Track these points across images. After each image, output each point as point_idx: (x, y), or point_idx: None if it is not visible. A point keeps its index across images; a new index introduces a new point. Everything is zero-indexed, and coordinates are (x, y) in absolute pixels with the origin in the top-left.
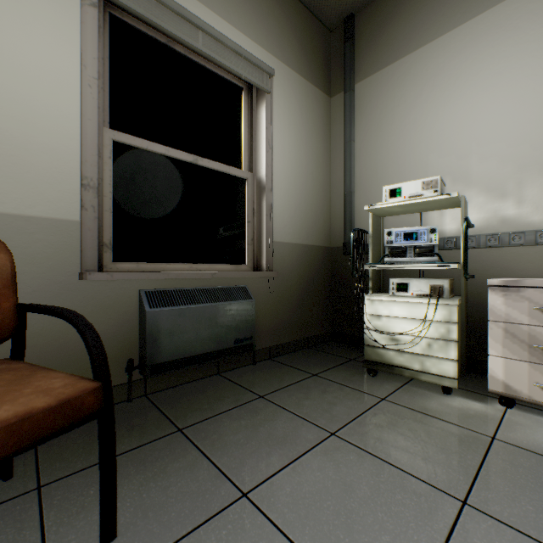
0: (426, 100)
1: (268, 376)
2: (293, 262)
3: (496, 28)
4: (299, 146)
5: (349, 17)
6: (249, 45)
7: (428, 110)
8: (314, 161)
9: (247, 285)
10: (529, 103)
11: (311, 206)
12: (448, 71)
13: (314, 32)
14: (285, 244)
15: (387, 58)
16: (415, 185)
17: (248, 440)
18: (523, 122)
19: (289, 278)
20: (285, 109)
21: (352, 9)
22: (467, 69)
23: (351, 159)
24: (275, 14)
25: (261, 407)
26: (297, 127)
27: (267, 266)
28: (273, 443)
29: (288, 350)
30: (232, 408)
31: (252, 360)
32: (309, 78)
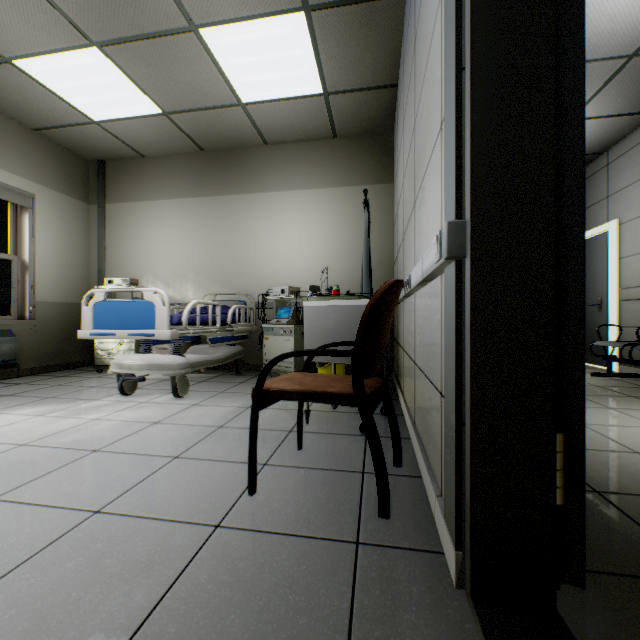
0: (142, 230)
1: (29, 379)
2: (55, 314)
3: (168, 210)
4: (61, 239)
5: (102, 161)
6: (15, 178)
7: (143, 236)
8: (74, 248)
9: (13, 329)
10: (177, 248)
11: (72, 277)
12: (151, 220)
13: (74, 163)
14: (47, 303)
15: (124, 198)
16: (120, 280)
17: (11, 390)
18: (176, 256)
19: (51, 324)
20: (47, 216)
21: (103, 159)
22: (158, 223)
23: (103, 251)
24: (38, 156)
25: (21, 385)
26: (58, 227)
27: (31, 317)
28: (25, 389)
29: (50, 371)
30: (1, 387)
31: (17, 375)
32: (69, 194)
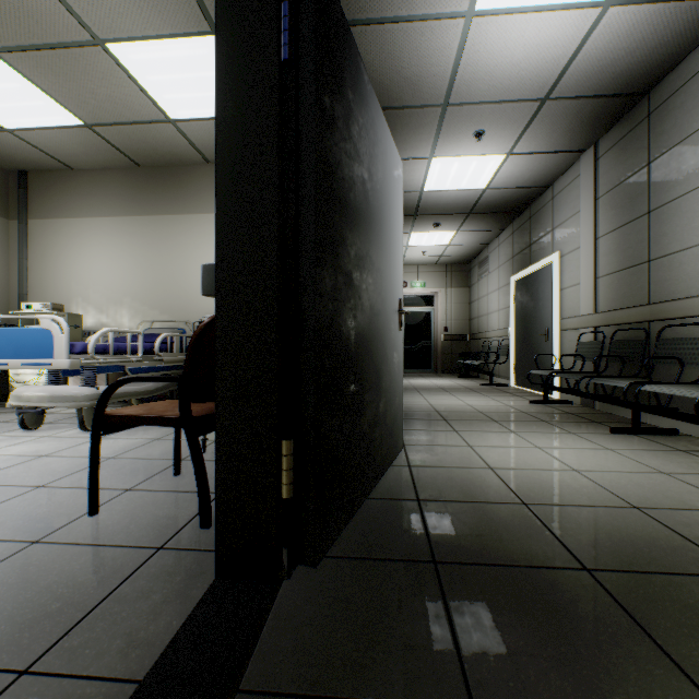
0: (71, 250)
1: None
2: None
3: (101, 229)
4: None
5: (24, 172)
6: None
7: (72, 257)
8: None
9: None
10: (111, 271)
11: None
12: (81, 239)
13: None
14: None
15: (50, 214)
16: (40, 305)
17: None
18: (110, 279)
19: None
20: None
21: (25, 169)
22: (89, 242)
23: (25, 272)
24: None
25: None
26: None
27: None
28: None
29: None
30: None
31: None
32: None
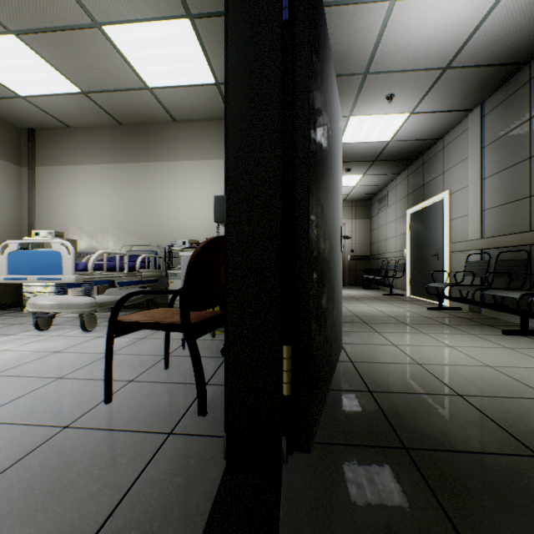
0: (68, 190)
1: None
2: None
3: (91, 173)
4: None
5: (32, 130)
6: None
7: (69, 195)
8: (6, 204)
9: None
10: (100, 206)
11: (4, 230)
12: (76, 182)
13: (6, 131)
14: None
15: (52, 162)
16: (46, 232)
17: None
18: (98, 212)
19: None
20: None
21: (33, 128)
22: (82, 184)
23: (33, 207)
24: None
25: None
26: None
27: None
28: None
29: None
30: None
31: None
32: (1, 157)
